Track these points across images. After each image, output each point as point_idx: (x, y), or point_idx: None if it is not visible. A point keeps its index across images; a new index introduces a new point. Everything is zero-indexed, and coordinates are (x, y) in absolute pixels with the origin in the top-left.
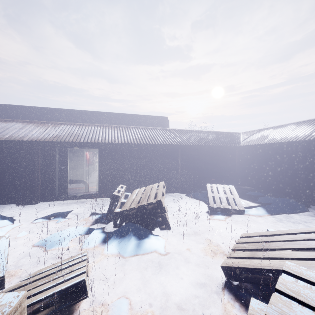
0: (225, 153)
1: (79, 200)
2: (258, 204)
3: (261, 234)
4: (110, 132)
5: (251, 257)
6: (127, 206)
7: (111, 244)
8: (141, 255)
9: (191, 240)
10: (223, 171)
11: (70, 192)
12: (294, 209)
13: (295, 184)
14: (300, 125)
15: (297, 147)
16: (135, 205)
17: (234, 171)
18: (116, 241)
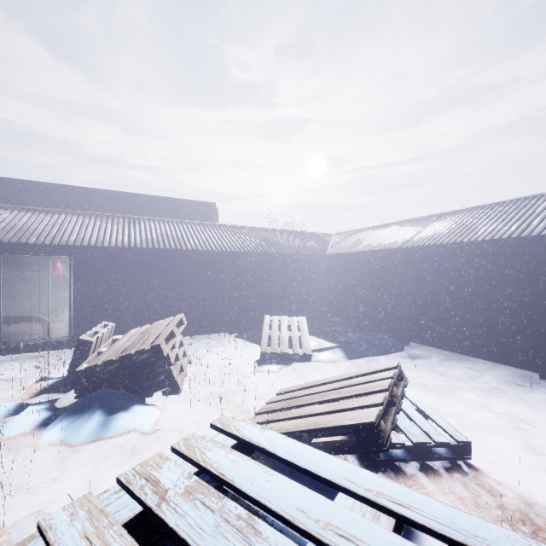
0: (303, 266)
1: (28, 353)
2: (336, 344)
3: (301, 387)
4: (97, 226)
5: (269, 420)
6: (101, 358)
7: (55, 427)
8: (106, 440)
9: (210, 407)
10: (300, 294)
11: (8, 340)
12: (384, 349)
13: (392, 312)
14: (404, 225)
15: (394, 258)
16: (115, 357)
17: (317, 295)
18: (67, 420)
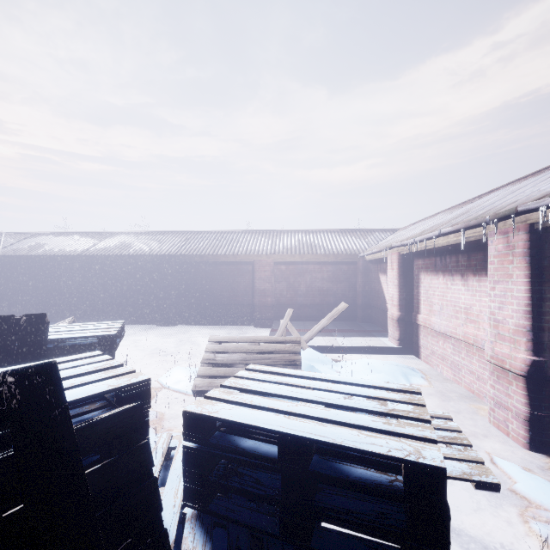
0: None
1: None
2: None
3: None
4: None
5: None
6: None
7: None
8: None
9: None
10: None
11: None
12: None
13: (73, 304)
14: (85, 236)
15: (75, 263)
16: None
17: None
18: None
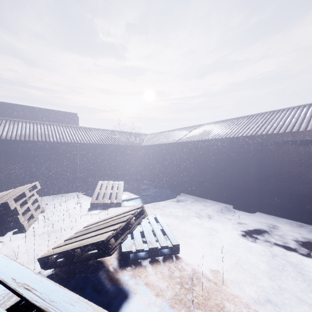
0: (128, 152)
1: None
2: (138, 196)
3: (96, 222)
4: None
5: (65, 244)
6: None
7: None
8: None
9: (44, 239)
10: (126, 168)
11: None
12: (164, 198)
13: (172, 177)
14: (182, 130)
15: (173, 148)
16: None
17: (137, 168)
18: None
